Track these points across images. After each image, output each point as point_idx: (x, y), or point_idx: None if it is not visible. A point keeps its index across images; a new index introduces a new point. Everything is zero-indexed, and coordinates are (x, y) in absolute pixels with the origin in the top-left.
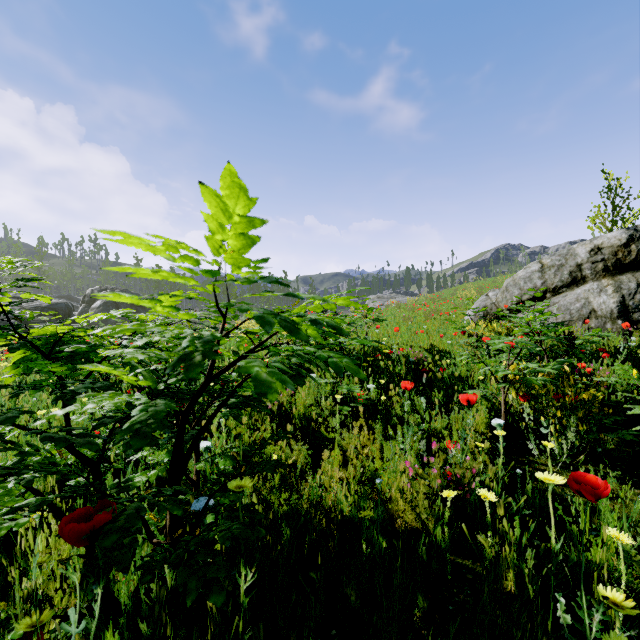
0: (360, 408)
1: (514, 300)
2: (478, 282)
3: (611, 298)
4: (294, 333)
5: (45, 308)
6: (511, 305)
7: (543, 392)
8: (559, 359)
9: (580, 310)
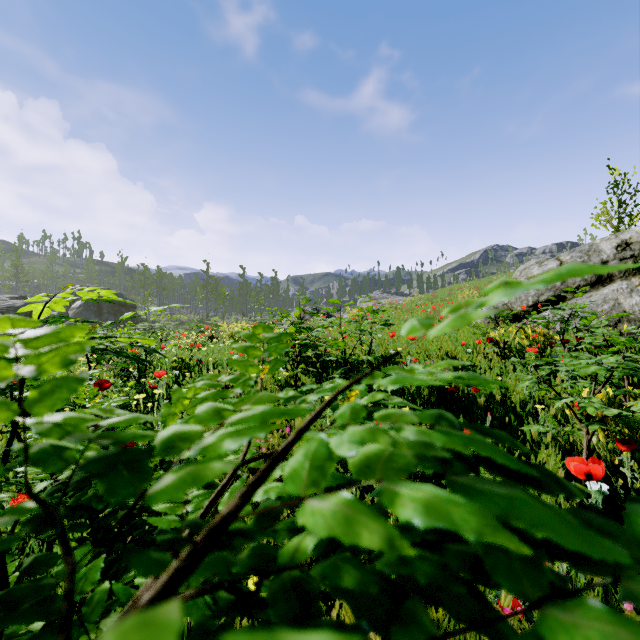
0: None
1: (530, 301)
2: (472, 282)
3: None
4: None
5: (18, 308)
6: (526, 306)
7: None
8: None
9: (609, 312)
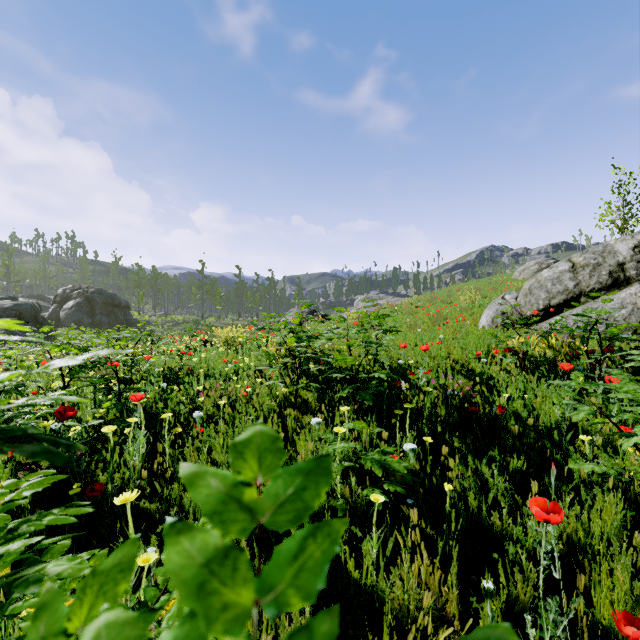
0: (412, 513)
1: (540, 305)
2: (471, 283)
3: None
4: None
5: (7, 309)
6: (537, 310)
7: None
8: None
9: (628, 318)
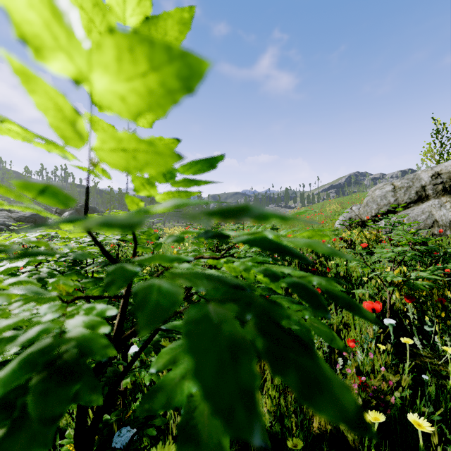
0: None
1: (373, 213)
2: (338, 199)
3: (449, 211)
4: (319, 394)
5: (27, 217)
6: (371, 216)
7: (423, 293)
8: (438, 266)
9: (425, 220)
